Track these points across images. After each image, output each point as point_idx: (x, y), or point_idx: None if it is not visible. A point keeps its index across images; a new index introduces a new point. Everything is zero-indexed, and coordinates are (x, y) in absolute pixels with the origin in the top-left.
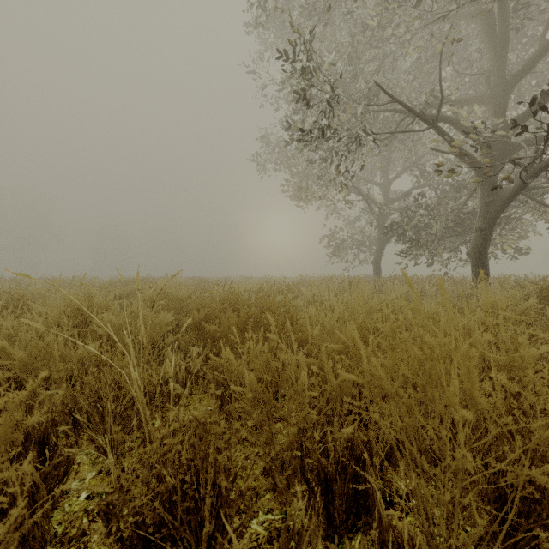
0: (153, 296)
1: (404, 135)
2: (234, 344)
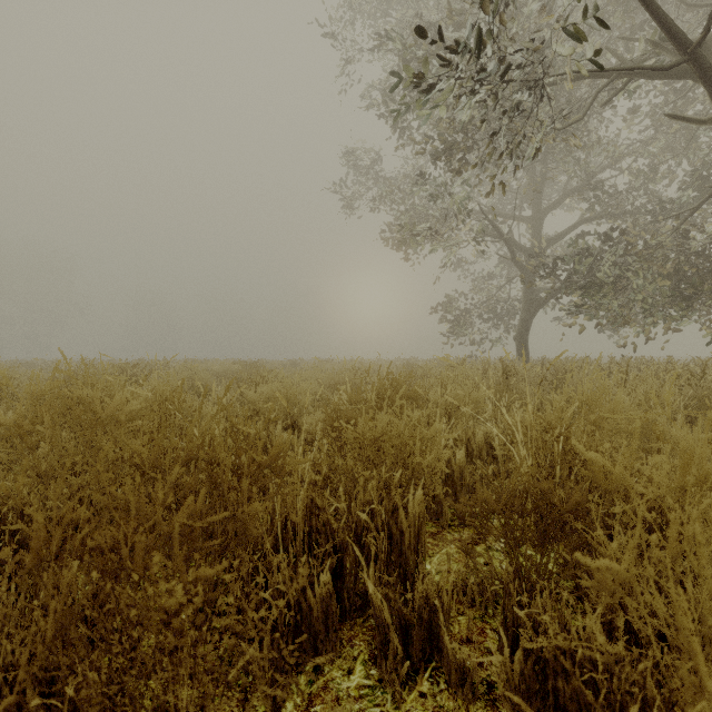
0: (4, 421)
1: (578, 128)
2: (174, 707)
